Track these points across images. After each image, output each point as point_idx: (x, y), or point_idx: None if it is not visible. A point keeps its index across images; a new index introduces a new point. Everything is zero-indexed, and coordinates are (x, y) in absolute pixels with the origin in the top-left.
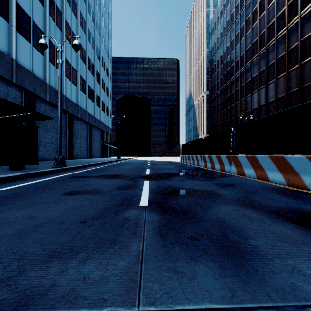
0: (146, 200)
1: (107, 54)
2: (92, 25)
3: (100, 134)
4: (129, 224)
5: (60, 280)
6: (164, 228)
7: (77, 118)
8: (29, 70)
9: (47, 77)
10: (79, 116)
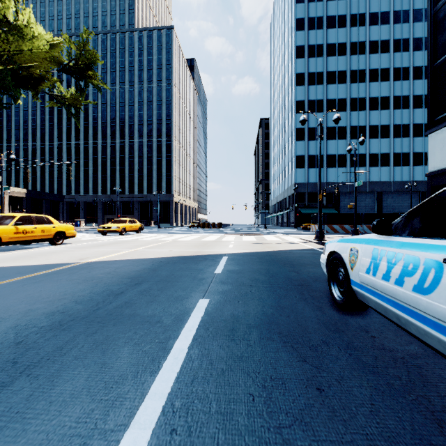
0: None
1: None
2: None
3: None
4: None
5: None
6: None
7: None
8: (422, 180)
9: None
10: None
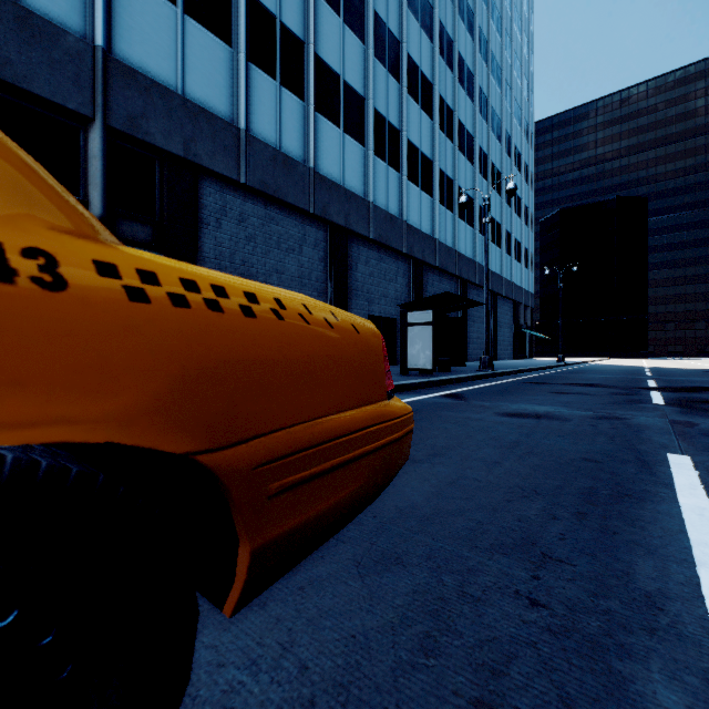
0: (661, 402)
1: (524, 135)
2: (496, 94)
3: (511, 310)
4: (648, 408)
5: (617, 413)
6: (685, 412)
7: (473, 286)
8: (418, 228)
9: (436, 230)
10: (477, 281)
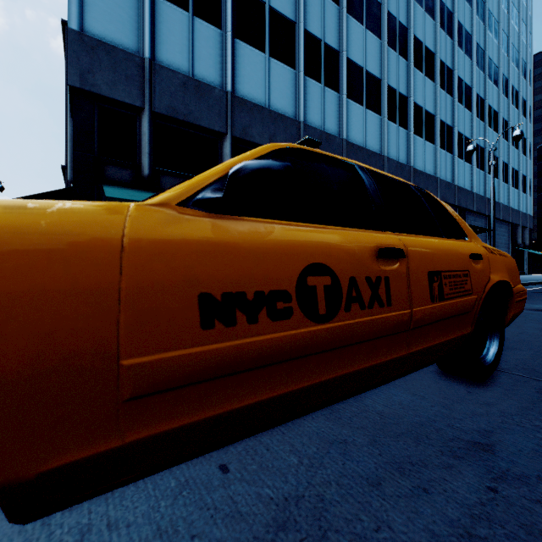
0: None
1: (521, 73)
2: (493, 45)
3: (508, 231)
4: None
5: None
6: None
7: (471, 213)
8: (422, 171)
9: (438, 170)
10: (474, 209)
